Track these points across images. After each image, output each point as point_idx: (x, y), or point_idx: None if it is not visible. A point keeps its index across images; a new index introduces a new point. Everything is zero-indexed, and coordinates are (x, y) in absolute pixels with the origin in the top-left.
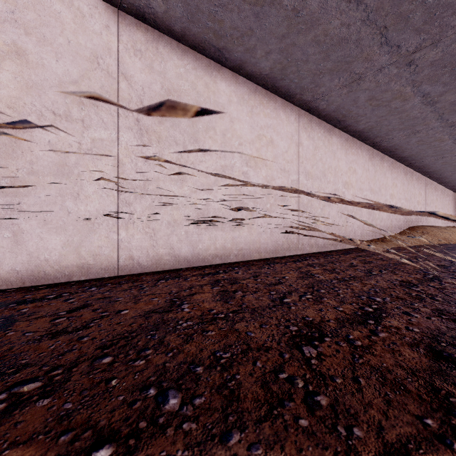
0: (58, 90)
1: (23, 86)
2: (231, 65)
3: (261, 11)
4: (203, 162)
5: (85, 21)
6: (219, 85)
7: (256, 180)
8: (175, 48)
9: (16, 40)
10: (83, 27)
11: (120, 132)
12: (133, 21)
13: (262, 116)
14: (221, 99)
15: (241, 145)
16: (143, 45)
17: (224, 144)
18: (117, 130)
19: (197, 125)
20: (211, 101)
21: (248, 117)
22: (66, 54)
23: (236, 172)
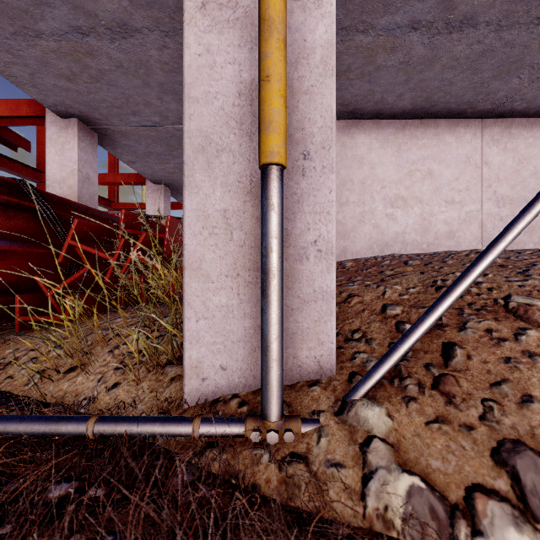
0: (448, 187)
1: (432, 191)
2: None
3: None
4: None
5: (462, 138)
6: None
7: None
8: (524, 124)
9: (429, 167)
10: (461, 142)
11: (482, 204)
12: (491, 121)
13: None
14: None
15: None
16: (499, 135)
17: None
18: (480, 202)
19: None
20: None
21: None
22: (452, 164)
23: None
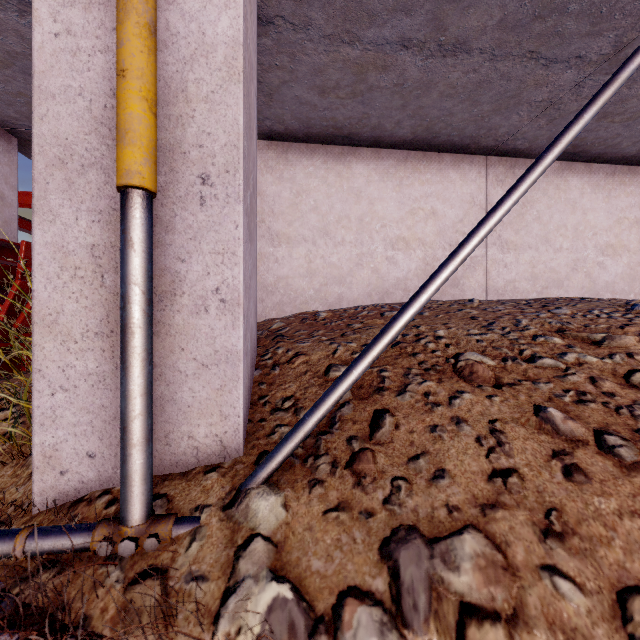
0: (452, 229)
1: (436, 233)
2: (584, 159)
3: (632, 123)
4: (554, 259)
5: (466, 175)
6: (570, 182)
7: (615, 269)
8: (528, 165)
9: (433, 205)
10: (465, 180)
11: (487, 249)
12: (496, 159)
13: (623, 197)
14: (572, 195)
15: (596, 235)
16: (503, 175)
17: (575, 238)
18: (485, 247)
19: (548, 226)
20: (562, 200)
21: (604, 204)
22: (456, 203)
23: (589, 263)
